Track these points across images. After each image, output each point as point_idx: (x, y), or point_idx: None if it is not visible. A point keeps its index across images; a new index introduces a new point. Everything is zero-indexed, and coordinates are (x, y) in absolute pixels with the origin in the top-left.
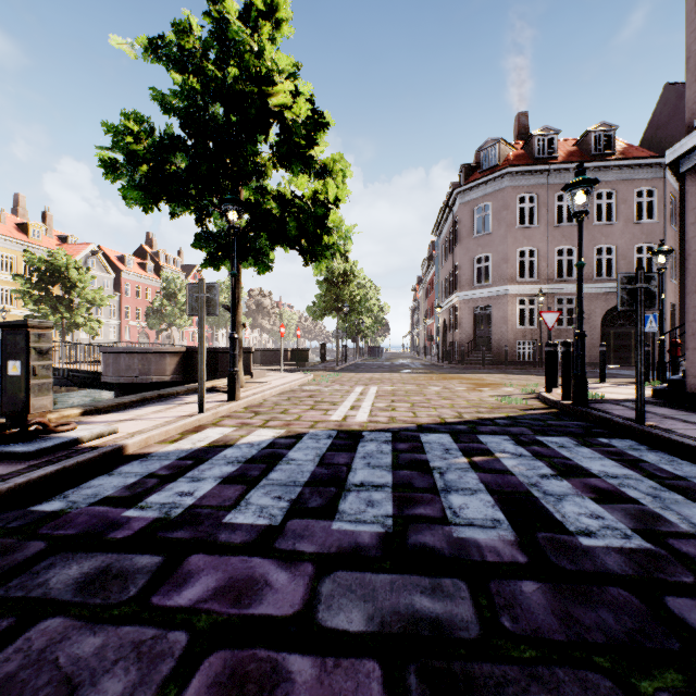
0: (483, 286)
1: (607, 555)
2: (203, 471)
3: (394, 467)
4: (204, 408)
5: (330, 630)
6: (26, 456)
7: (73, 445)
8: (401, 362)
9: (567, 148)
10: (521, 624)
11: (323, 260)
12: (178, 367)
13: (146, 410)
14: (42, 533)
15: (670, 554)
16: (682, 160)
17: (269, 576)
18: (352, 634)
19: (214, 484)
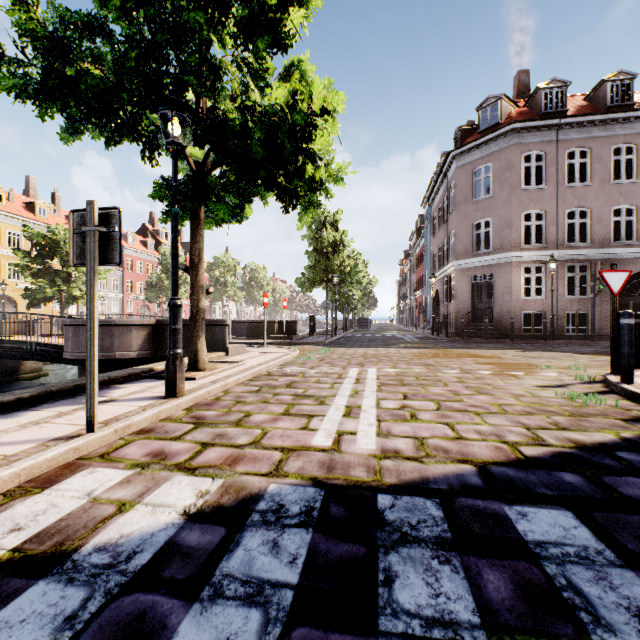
0: (483, 254)
1: None
2: None
3: None
4: (97, 423)
5: None
6: None
7: None
8: (393, 335)
9: (576, 103)
10: None
11: (308, 209)
12: (146, 341)
13: (19, 419)
14: None
15: None
16: None
17: None
18: None
19: None
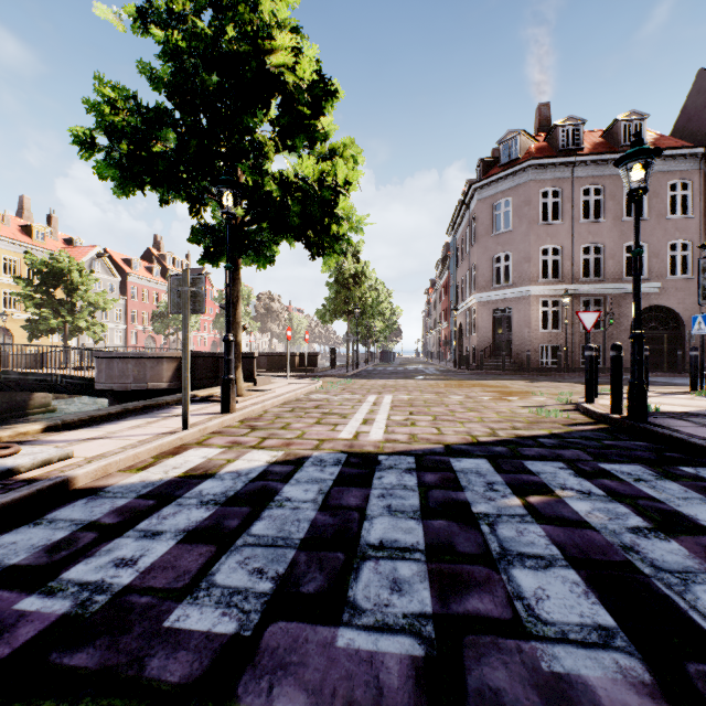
0: (503, 287)
1: None
2: (164, 518)
3: (423, 512)
4: (189, 423)
5: None
6: None
7: (4, 477)
8: (415, 368)
9: (592, 139)
10: None
11: (332, 255)
12: (176, 373)
13: (122, 425)
14: None
15: None
16: None
17: None
18: None
19: (172, 543)
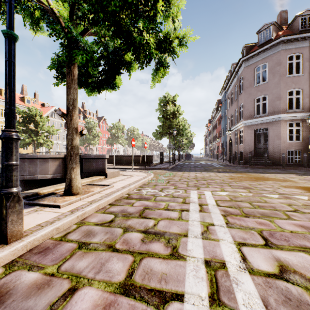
0: (261, 116)
1: None
2: None
3: None
4: None
5: None
6: None
7: None
8: (206, 163)
9: None
10: None
11: (159, 69)
12: (58, 168)
13: None
14: None
15: None
16: None
17: None
18: None
19: None
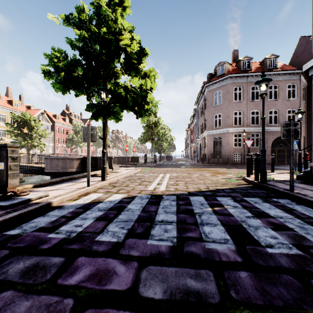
0: (218, 128)
1: (280, 257)
2: (88, 214)
3: (177, 212)
4: (90, 184)
5: (145, 298)
6: (4, 207)
7: (27, 202)
8: (181, 163)
9: (256, 66)
10: (240, 295)
11: (145, 116)
12: (79, 165)
13: (63, 185)
14: (8, 245)
15: (311, 257)
16: (310, 70)
17: (116, 268)
18: (156, 300)
19: (92, 221)
